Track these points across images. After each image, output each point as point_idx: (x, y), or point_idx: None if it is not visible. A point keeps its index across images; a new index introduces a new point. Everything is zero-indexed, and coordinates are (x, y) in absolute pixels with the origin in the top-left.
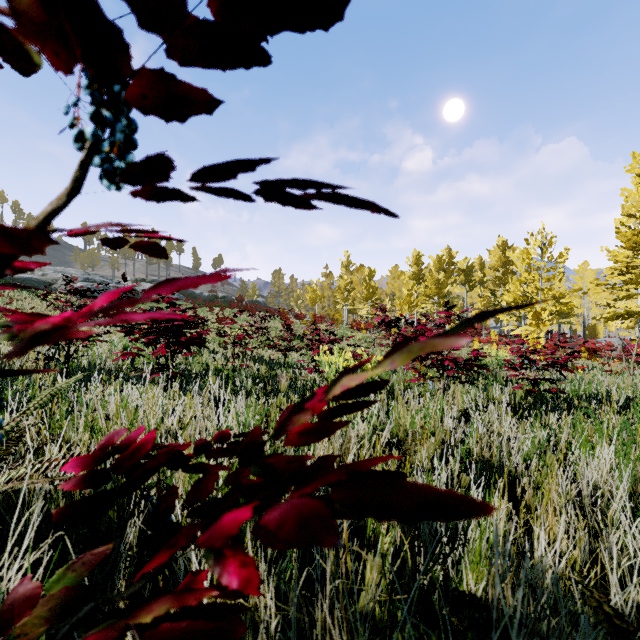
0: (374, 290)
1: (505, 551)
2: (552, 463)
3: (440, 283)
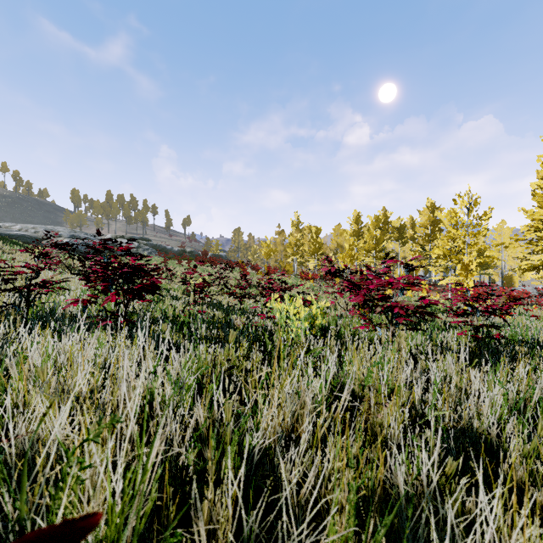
0: (320, 245)
1: None
2: None
3: (377, 239)
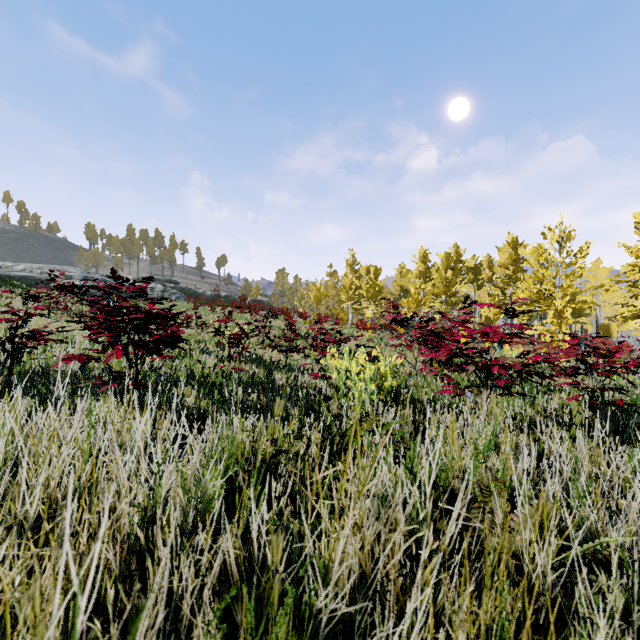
0: (380, 289)
1: None
2: None
3: (448, 281)
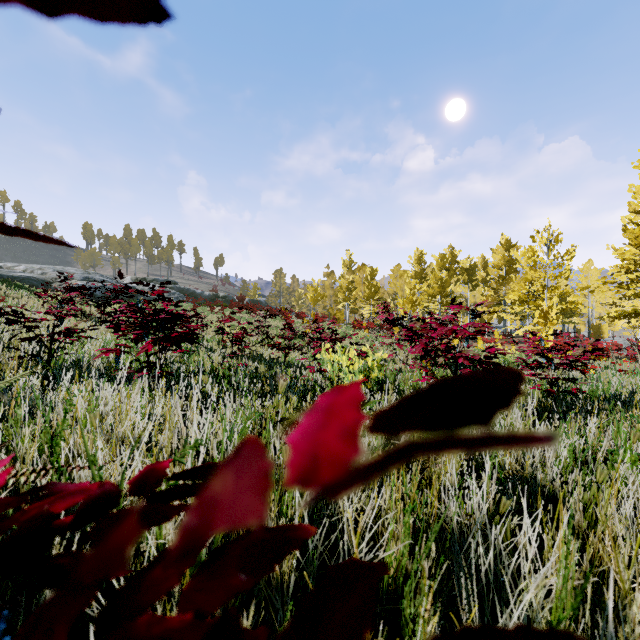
0: (376, 289)
1: (602, 634)
2: (604, 479)
3: (443, 282)
